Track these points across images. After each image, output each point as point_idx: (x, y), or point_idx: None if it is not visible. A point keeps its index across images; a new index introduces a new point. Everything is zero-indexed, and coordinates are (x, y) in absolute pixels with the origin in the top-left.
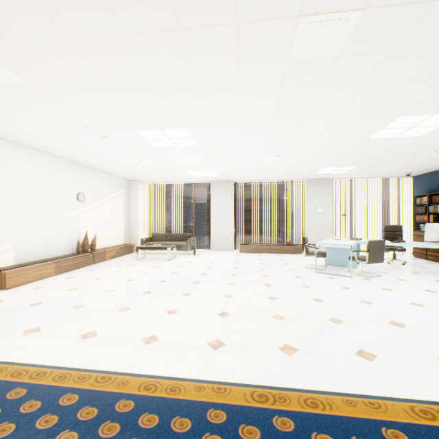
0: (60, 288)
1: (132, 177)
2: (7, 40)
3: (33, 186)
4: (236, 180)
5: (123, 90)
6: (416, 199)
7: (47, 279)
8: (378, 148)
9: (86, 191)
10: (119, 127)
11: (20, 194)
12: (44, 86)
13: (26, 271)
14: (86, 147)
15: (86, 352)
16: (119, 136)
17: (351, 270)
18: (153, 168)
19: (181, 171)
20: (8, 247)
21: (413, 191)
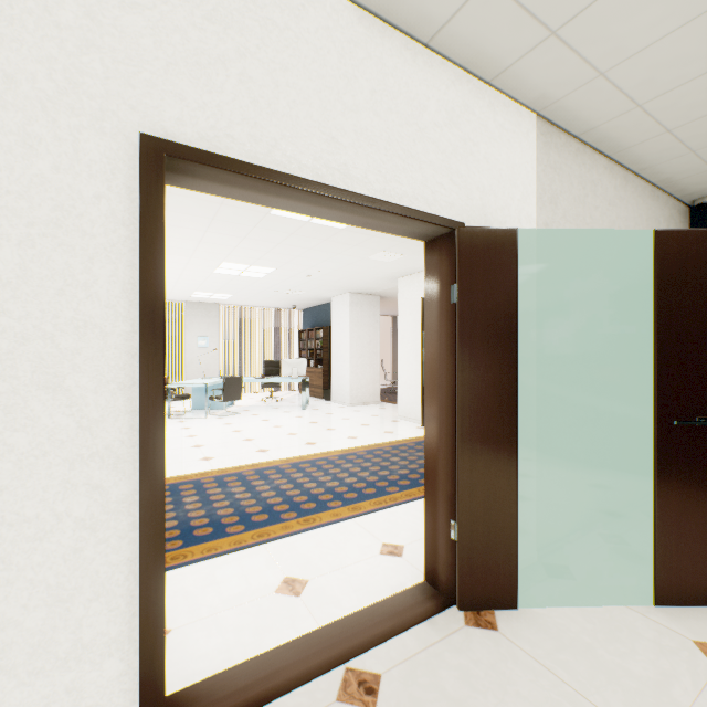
0: None
1: None
2: None
3: None
4: None
5: None
6: (302, 334)
7: None
8: (235, 282)
9: None
10: None
11: None
12: None
13: None
14: None
15: None
16: None
17: (207, 411)
18: None
19: None
20: None
21: (304, 325)
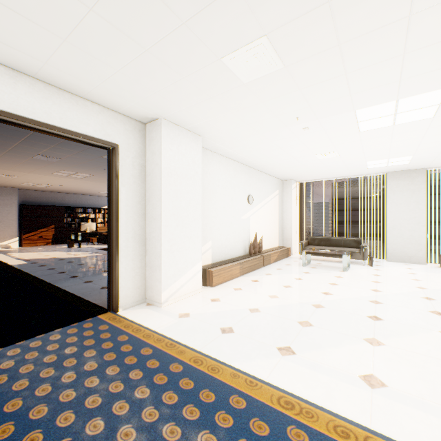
0: (259, 293)
1: (289, 176)
2: (309, 0)
3: (221, 190)
4: (432, 167)
5: (408, 38)
6: None
7: (236, 280)
8: None
9: (253, 193)
10: (336, 109)
11: (214, 198)
12: (296, 67)
13: (223, 271)
14: (271, 146)
15: (408, 421)
16: (325, 123)
17: None
18: (325, 162)
19: (358, 162)
20: (208, 247)
21: None
